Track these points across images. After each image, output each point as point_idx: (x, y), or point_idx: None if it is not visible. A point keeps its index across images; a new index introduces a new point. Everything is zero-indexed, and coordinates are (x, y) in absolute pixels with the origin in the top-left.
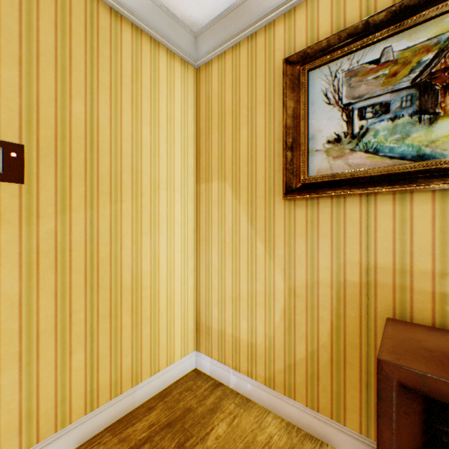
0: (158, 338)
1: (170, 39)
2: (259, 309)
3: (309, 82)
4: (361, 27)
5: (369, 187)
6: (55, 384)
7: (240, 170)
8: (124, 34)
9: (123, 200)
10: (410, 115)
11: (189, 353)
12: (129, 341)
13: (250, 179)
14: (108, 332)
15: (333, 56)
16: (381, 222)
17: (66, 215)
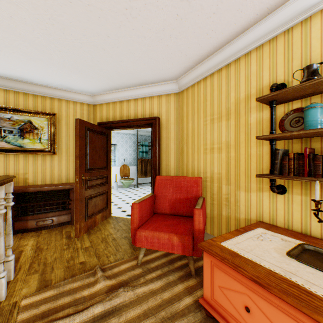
0: None
1: None
2: None
3: None
4: (5, 108)
5: (7, 152)
6: None
7: None
8: None
9: None
10: (19, 136)
11: None
12: None
13: None
14: None
15: None
16: (11, 162)
17: None
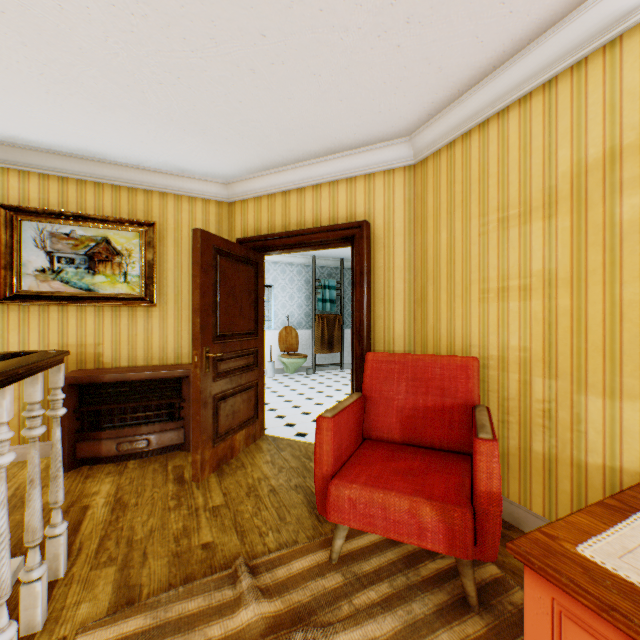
0: None
1: None
2: None
3: (23, 227)
4: (60, 213)
5: (64, 302)
6: None
7: None
8: None
9: None
10: (86, 269)
11: None
12: None
13: None
14: None
15: (42, 220)
16: (72, 321)
17: None
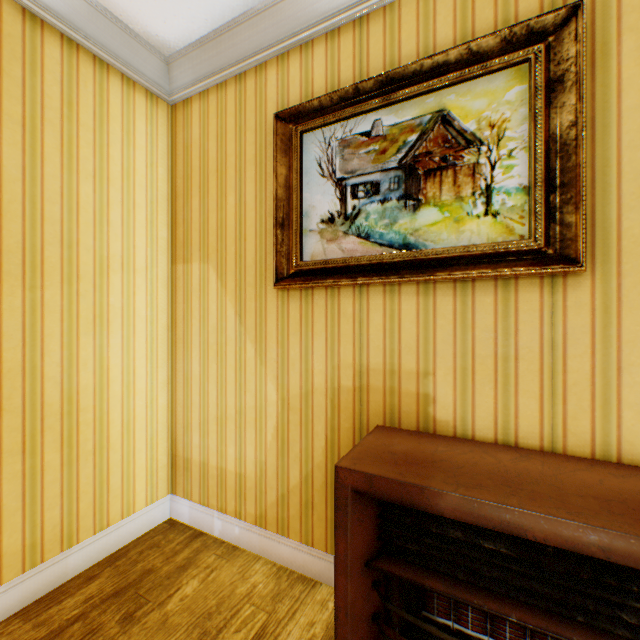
0: (108, 480)
1: (126, 62)
2: (249, 429)
3: (303, 146)
4: (352, 92)
5: (359, 277)
6: None
7: (227, 248)
8: (48, 48)
9: (46, 286)
10: (397, 199)
11: (161, 499)
12: (57, 486)
13: (238, 262)
14: (19, 475)
15: (326, 120)
16: (373, 318)
17: None
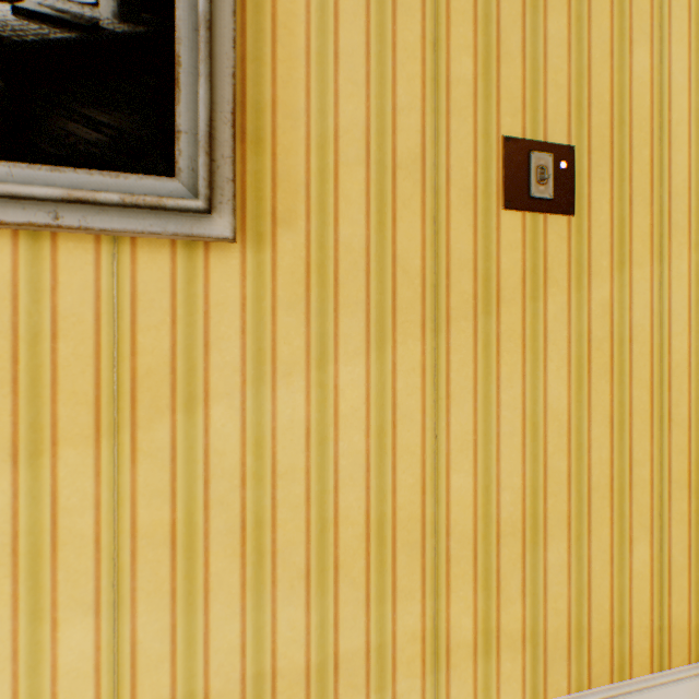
0: None
1: None
2: None
3: None
4: None
5: None
6: (608, 591)
7: None
8: None
9: None
10: None
11: None
12: None
13: None
14: (682, 518)
15: None
16: None
17: (622, 273)
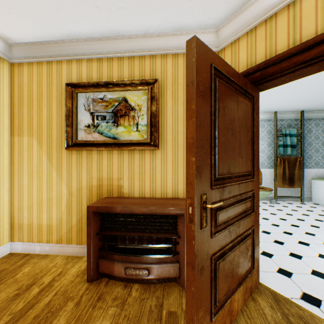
0: None
1: None
2: (54, 206)
3: (78, 97)
4: (96, 84)
5: (99, 147)
6: None
7: (43, 132)
8: None
9: None
10: (112, 122)
11: (5, 244)
12: None
13: (49, 138)
14: None
15: (87, 91)
16: (104, 161)
17: None
